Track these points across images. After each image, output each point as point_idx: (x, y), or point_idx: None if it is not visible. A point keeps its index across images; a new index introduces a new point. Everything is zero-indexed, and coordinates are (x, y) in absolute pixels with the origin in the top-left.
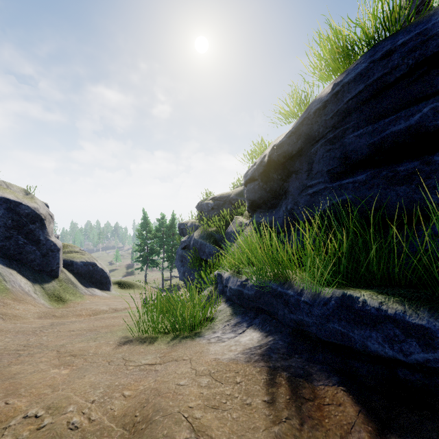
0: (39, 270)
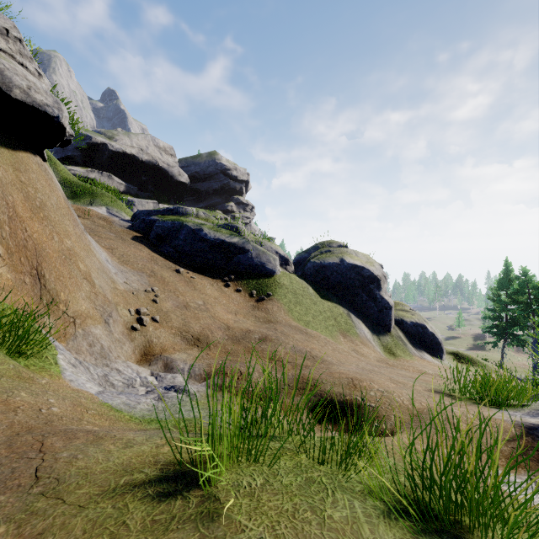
0: (376, 323)
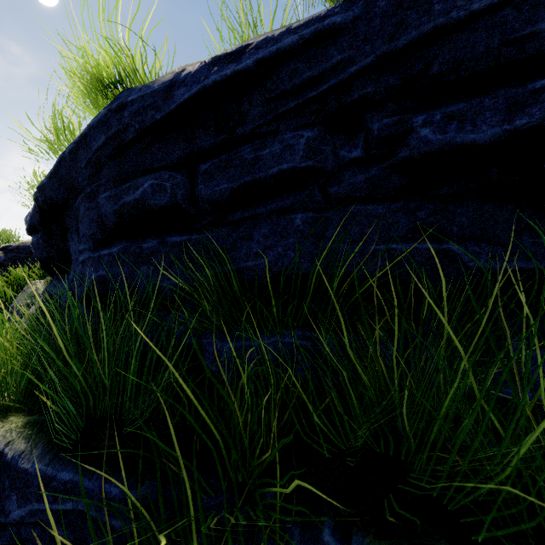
0: None
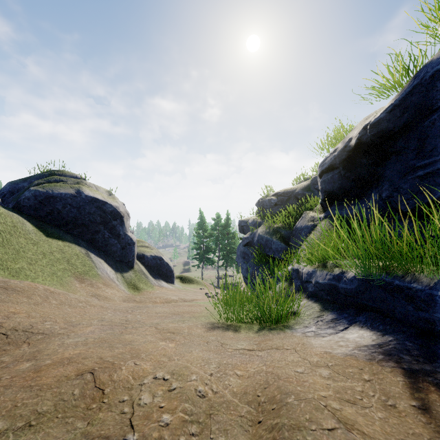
0: (119, 261)
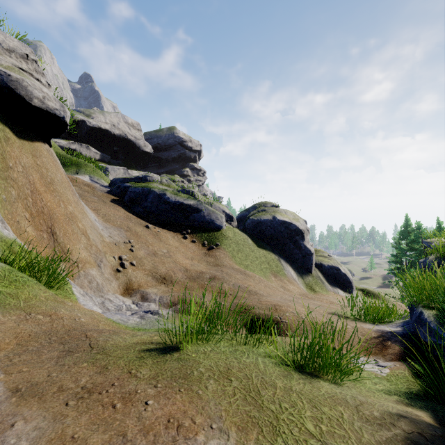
0: (300, 266)
